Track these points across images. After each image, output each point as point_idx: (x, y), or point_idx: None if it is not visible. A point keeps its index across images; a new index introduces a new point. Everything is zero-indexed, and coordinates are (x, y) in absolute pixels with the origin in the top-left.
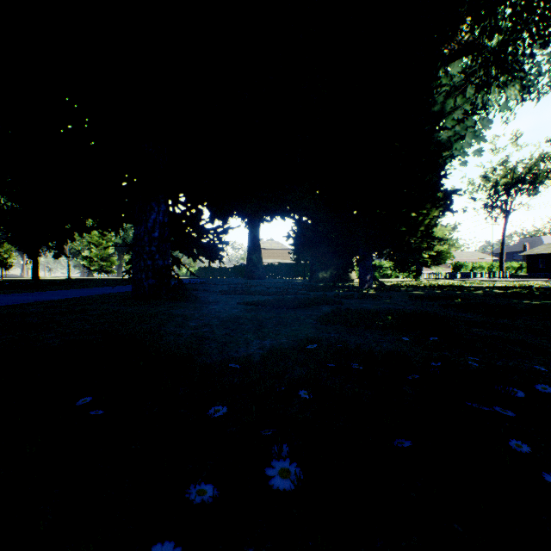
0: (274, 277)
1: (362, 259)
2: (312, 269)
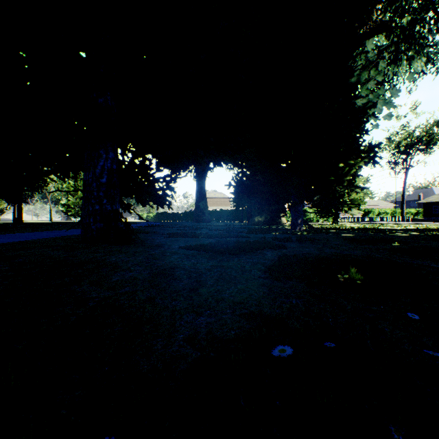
0: (217, 221)
1: (294, 205)
2: (249, 214)
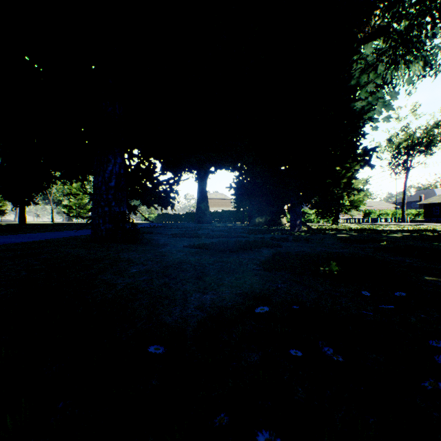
0: (218, 222)
1: (293, 207)
2: (250, 215)
